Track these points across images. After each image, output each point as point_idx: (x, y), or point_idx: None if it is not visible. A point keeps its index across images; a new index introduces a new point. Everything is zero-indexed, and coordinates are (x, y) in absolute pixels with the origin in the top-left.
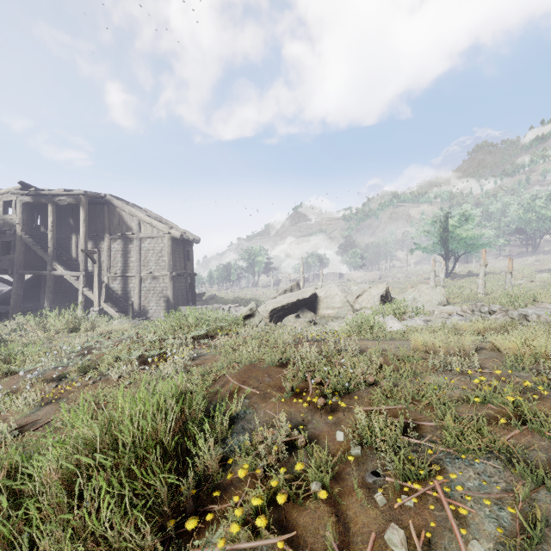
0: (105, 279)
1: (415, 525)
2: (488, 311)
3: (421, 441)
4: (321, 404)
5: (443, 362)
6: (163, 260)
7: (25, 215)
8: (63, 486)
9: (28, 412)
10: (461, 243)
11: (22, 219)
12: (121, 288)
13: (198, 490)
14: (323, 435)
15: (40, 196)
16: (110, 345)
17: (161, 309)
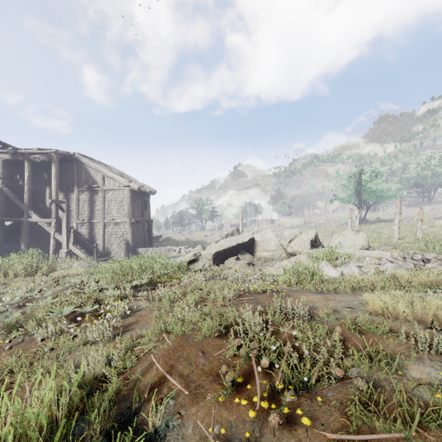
0: (74, 225)
1: None
2: (421, 259)
3: None
4: (275, 425)
5: (424, 341)
6: (123, 209)
7: (5, 170)
8: None
9: None
10: (371, 194)
11: (2, 174)
12: (88, 233)
13: None
14: None
15: (17, 154)
16: (48, 296)
17: (122, 250)
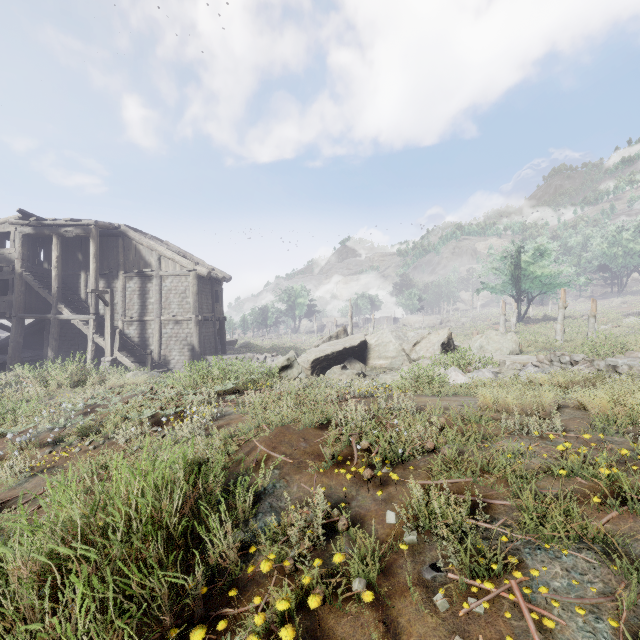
0: (119, 324)
1: (486, 639)
2: (569, 361)
3: (493, 525)
4: (368, 476)
5: (518, 424)
6: (187, 302)
7: (25, 249)
8: (38, 584)
9: (14, 484)
10: (535, 282)
11: (22, 254)
12: (138, 335)
13: (211, 587)
14: (370, 515)
15: (42, 227)
16: (118, 402)
17: (185, 359)
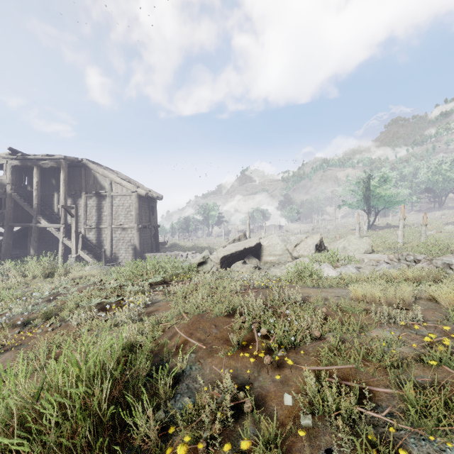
0: (82, 230)
1: None
2: (413, 259)
3: (379, 415)
4: (268, 362)
5: (386, 315)
6: (131, 214)
7: (14, 176)
8: None
9: None
10: (380, 200)
11: (12, 180)
12: (96, 238)
13: None
14: (270, 396)
15: (26, 160)
16: (75, 292)
17: (129, 256)
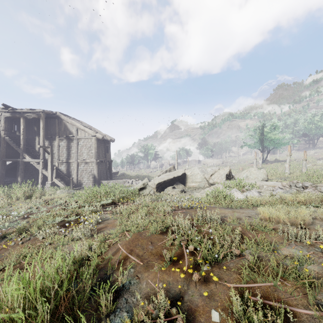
0: (56, 164)
1: None
2: (302, 186)
3: None
4: (196, 279)
5: (293, 234)
6: (91, 152)
7: (6, 125)
8: None
9: None
10: (271, 142)
11: (5, 127)
12: (66, 169)
13: None
14: (198, 311)
15: (15, 113)
16: (44, 211)
17: (90, 182)
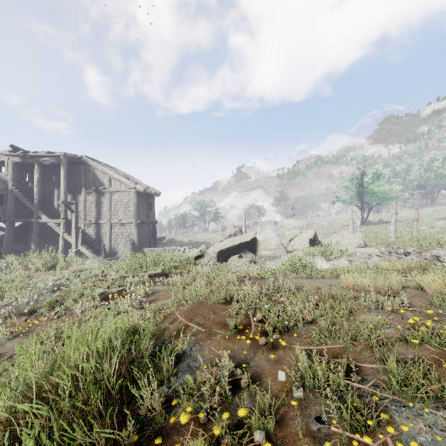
0: (82, 225)
1: None
2: (404, 252)
3: (365, 386)
4: (263, 343)
5: (375, 301)
6: (129, 210)
7: (15, 173)
8: (2, 434)
9: None
10: (373, 196)
11: (13, 176)
12: (95, 233)
13: (141, 434)
14: (265, 373)
15: (27, 157)
16: (77, 283)
17: (128, 250)
